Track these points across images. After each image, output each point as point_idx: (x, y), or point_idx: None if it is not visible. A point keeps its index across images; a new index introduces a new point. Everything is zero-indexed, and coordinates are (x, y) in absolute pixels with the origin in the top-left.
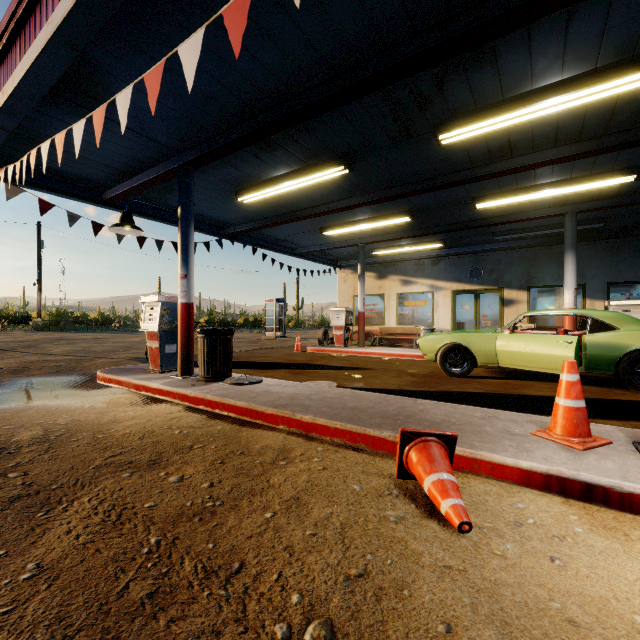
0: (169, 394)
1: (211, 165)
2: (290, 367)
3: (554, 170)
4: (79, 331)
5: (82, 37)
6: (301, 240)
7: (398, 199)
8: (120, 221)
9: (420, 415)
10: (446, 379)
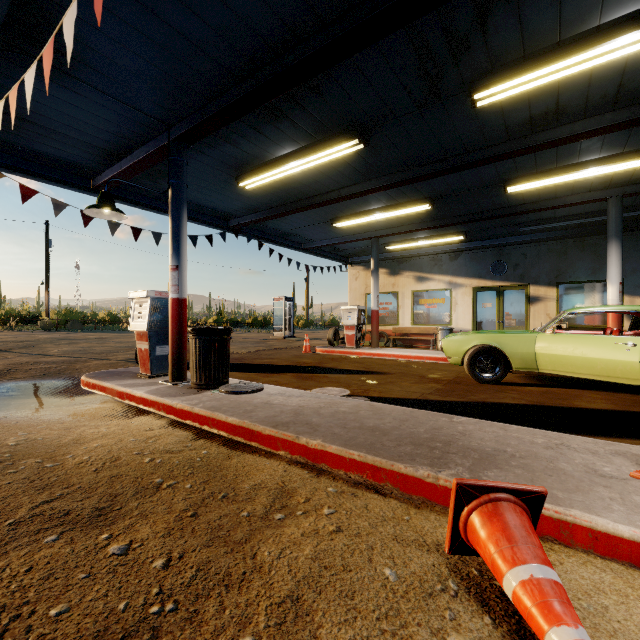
0: (153, 404)
1: (207, 142)
2: (297, 370)
3: (605, 142)
4: (86, 331)
5: None
6: (310, 234)
7: (418, 183)
8: (97, 202)
9: (463, 441)
10: (476, 386)
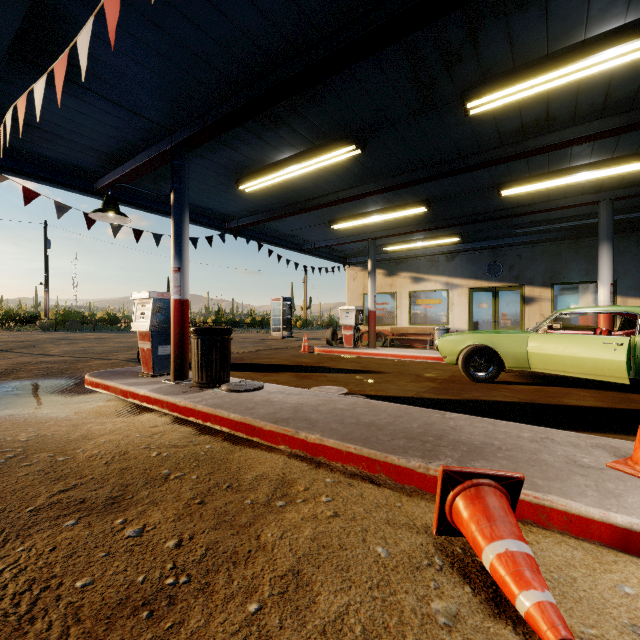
0: (157, 402)
1: (208, 147)
2: (296, 370)
3: (594, 148)
4: (85, 331)
5: None
6: (308, 235)
7: (414, 186)
8: (102, 206)
9: (453, 435)
10: (470, 385)
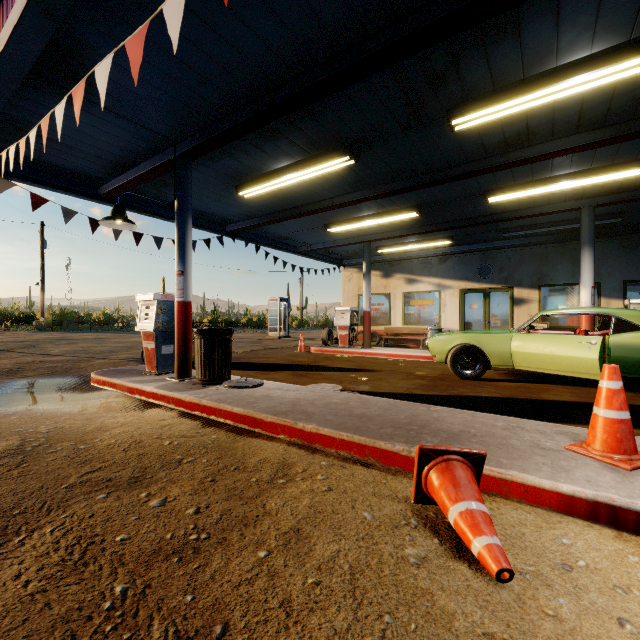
0: (163, 398)
1: (209, 156)
2: (293, 368)
3: (573, 160)
4: (82, 331)
5: (60, 5)
6: (304, 238)
7: (406, 193)
8: (111, 214)
9: (435, 424)
10: (457, 382)
